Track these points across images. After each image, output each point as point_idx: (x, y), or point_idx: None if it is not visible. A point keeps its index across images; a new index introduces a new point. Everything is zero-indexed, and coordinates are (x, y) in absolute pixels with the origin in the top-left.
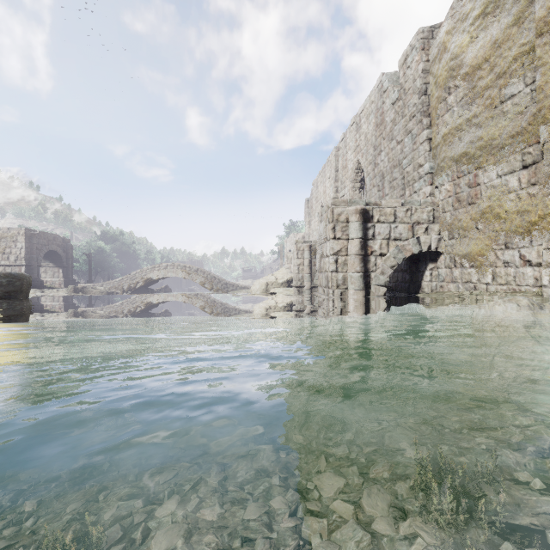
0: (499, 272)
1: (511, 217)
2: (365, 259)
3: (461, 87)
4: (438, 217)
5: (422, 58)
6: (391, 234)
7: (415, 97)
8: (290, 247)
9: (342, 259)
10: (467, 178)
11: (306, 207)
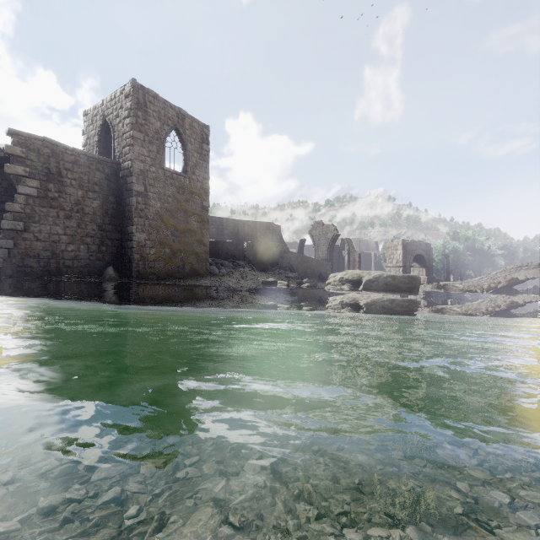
0: None
1: None
2: None
3: None
4: None
5: None
6: None
7: None
8: None
9: None
10: None
11: None
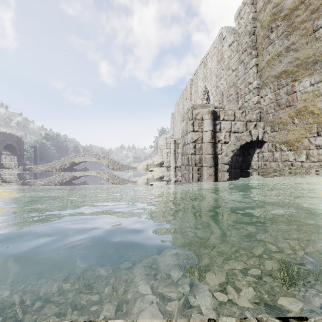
0: (312, 153)
1: None
2: (214, 146)
3: (282, 25)
4: (263, 117)
5: (252, 9)
6: (232, 128)
7: (246, 37)
8: (162, 143)
9: (198, 145)
10: (285, 88)
11: (171, 118)
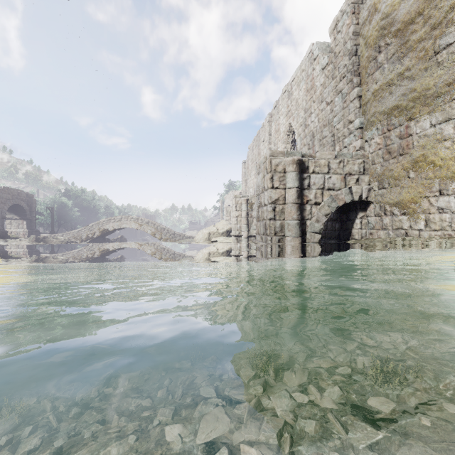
0: (433, 219)
1: (448, 164)
2: (301, 208)
3: (393, 43)
4: (368, 169)
5: (353, 21)
6: (325, 184)
7: (345, 58)
8: (229, 202)
9: (279, 207)
10: (398, 130)
11: (243, 168)
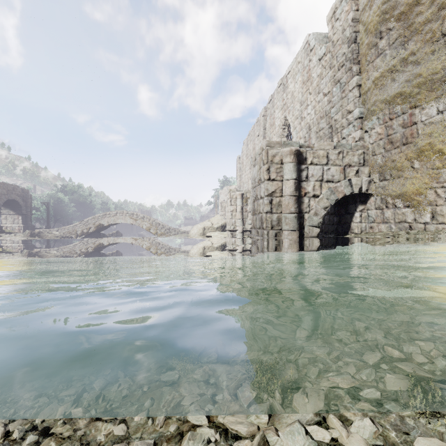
0: (441, 211)
1: None
2: (299, 201)
3: (396, 27)
4: (368, 160)
5: (352, 7)
6: (324, 176)
7: (344, 47)
8: (224, 197)
9: (276, 200)
10: (401, 118)
11: (237, 163)
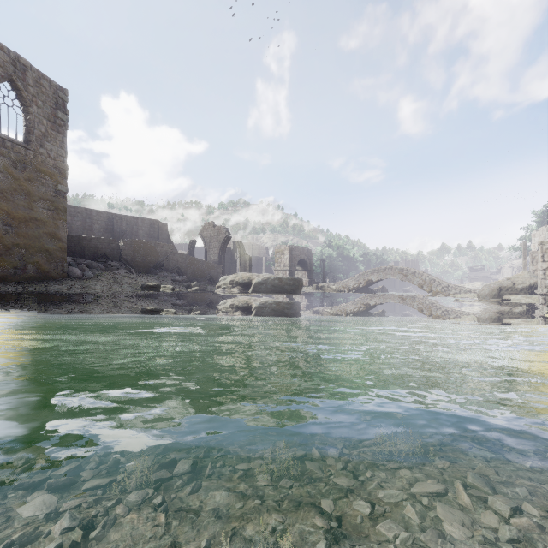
0: None
1: None
2: None
3: None
4: None
5: None
6: None
7: None
8: None
9: None
10: None
11: None
